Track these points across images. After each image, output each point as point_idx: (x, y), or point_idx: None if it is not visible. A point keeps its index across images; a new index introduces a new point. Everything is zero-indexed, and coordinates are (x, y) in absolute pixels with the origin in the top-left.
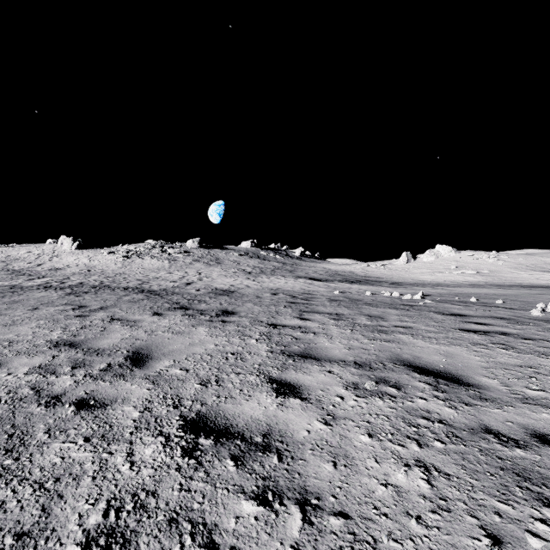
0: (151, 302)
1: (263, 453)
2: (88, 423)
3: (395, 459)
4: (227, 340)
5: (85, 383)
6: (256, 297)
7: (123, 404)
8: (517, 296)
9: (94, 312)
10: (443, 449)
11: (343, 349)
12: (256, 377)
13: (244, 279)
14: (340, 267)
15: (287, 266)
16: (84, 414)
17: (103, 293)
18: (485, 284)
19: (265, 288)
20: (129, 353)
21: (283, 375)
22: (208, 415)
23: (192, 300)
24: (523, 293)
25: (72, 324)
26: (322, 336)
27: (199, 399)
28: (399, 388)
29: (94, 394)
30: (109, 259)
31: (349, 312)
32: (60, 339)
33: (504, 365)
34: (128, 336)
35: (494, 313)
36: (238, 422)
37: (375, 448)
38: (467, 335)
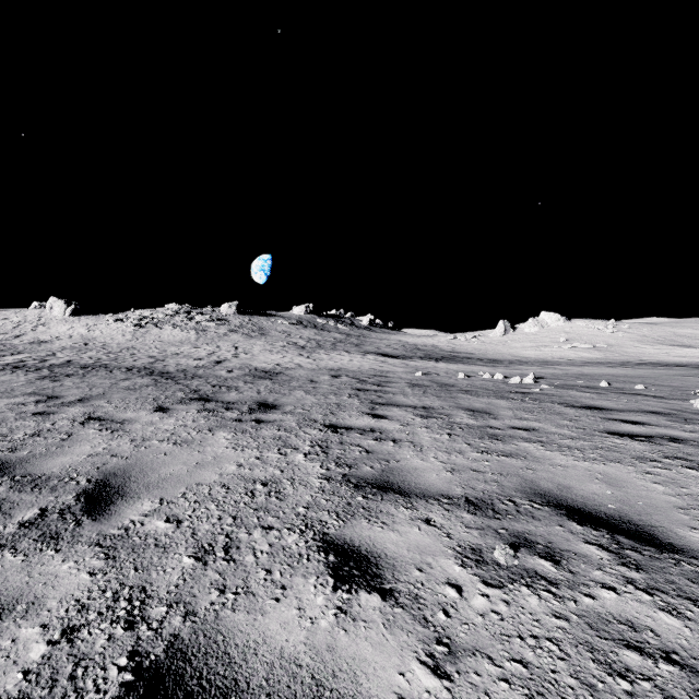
0: (158, 390)
1: None
2: None
3: None
4: (258, 456)
5: None
6: (310, 382)
7: (23, 618)
8: (656, 378)
9: (67, 406)
10: None
11: (442, 471)
12: (299, 537)
13: (295, 356)
14: (420, 340)
15: (352, 339)
16: None
17: (94, 376)
18: (605, 361)
19: (323, 368)
20: (89, 485)
21: (346, 532)
22: (191, 650)
23: (219, 386)
24: (661, 374)
25: (21, 428)
26: (407, 446)
27: (184, 598)
28: (556, 559)
29: None
30: (115, 328)
31: (441, 404)
32: None
33: None
34: (101, 449)
35: (642, 404)
36: (251, 671)
37: None
38: (624, 443)
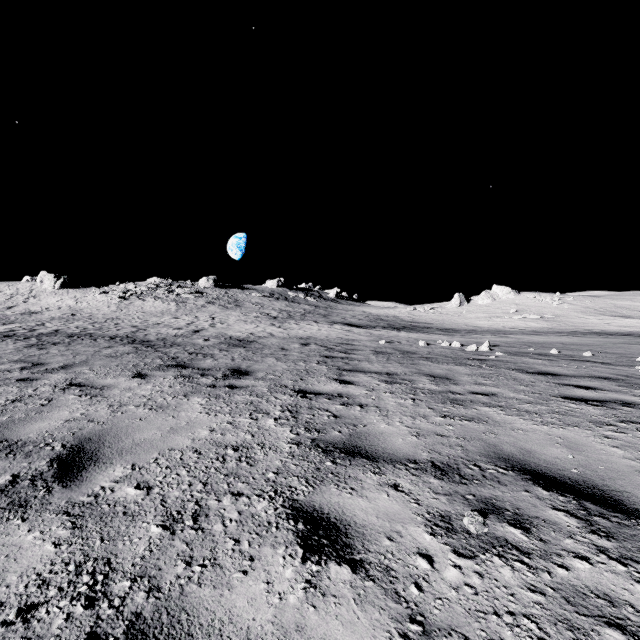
0: (138, 358)
1: None
2: None
3: None
4: (230, 421)
5: None
6: (281, 349)
7: None
8: (601, 346)
9: (50, 373)
10: None
11: (408, 435)
12: (268, 504)
13: (267, 326)
14: (383, 311)
15: (320, 310)
16: None
17: (79, 344)
18: (552, 330)
19: (294, 336)
20: (63, 450)
21: (316, 499)
22: (152, 631)
23: (196, 354)
24: (605, 342)
25: (4, 394)
26: (373, 411)
27: (149, 572)
28: (525, 526)
29: None
30: (101, 300)
31: (404, 370)
32: None
33: None
34: (79, 415)
35: (592, 370)
36: None
37: None
38: (579, 407)
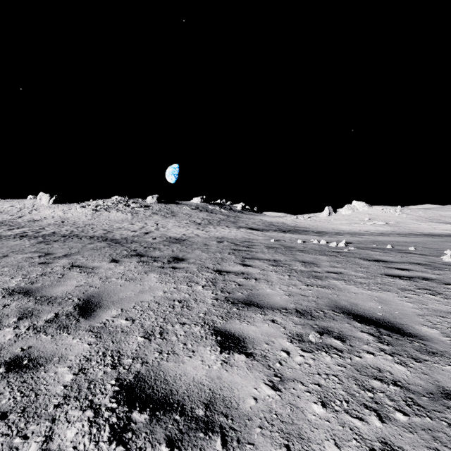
0: (111, 250)
1: (204, 433)
2: (12, 390)
3: (357, 440)
4: (175, 287)
5: (25, 337)
6: (204, 245)
7: (58, 363)
8: (424, 243)
9: (58, 259)
10: (407, 424)
11: (283, 295)
12: (201, 328)
13: (194, 229)
14: (274, 219)
15: (230, 218)
16: (12, 378)
17: (71, 241)
18: (394, 233)
19: (212, 237)
20: (79, 301)
21: (227, 326)
22: (147, 377)
23: (148, 247)
24: (428, 241)
25: (34, 271)
26: (263, 282)
27: (140, 356)
28: (343, 339)
29: (31, 351)
30: (81, 212)
31: (285, 258)
32: (17, 286)
33: (438, 312)
34: (83, 283)
35: (411, 259)
36: (179, 387)
37: (331, 423)
38: (394, 280)
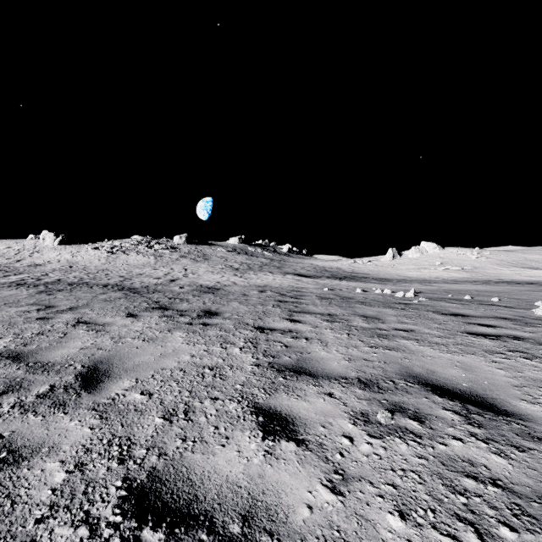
0: (128, 302)
1: None
2: None
3: None
4: (206, 349)
5: (8, 419)
6: (242, 295)
7: (47, 456)
8: (509, 292)
9: (61, 313)
10: None
11: (342, 360)
12: (237, 405)
13: (231, 276)
14: (328, 263)
15: (275, 262)
16: None
17: (79, 291)
18: (471, 280)
19: (253, 285)
20: (83, 369)
21: (271, 402)
22: (165, 476)
23: (174, 298)
24: (513, 290)
25: (29, 329)
26: (316, 342)
27: (158, 444)
28: (421, 420)
29: (13, 439)
30: (93, 254)
31: (342, 312)
32: (6, 349)
33: (538, 382)
34: (90, 344)
35: (495, 312)
36: (207, 490)
37: None
38: (478, 340)
